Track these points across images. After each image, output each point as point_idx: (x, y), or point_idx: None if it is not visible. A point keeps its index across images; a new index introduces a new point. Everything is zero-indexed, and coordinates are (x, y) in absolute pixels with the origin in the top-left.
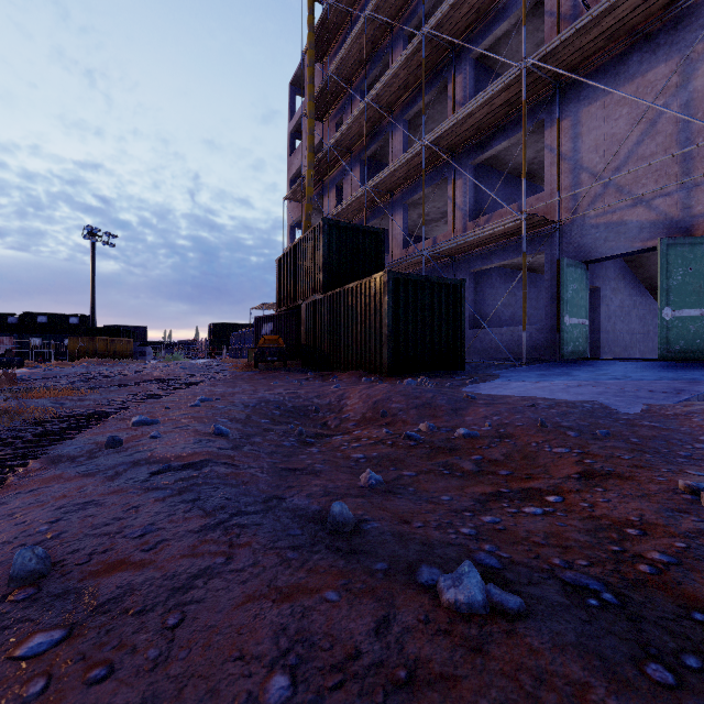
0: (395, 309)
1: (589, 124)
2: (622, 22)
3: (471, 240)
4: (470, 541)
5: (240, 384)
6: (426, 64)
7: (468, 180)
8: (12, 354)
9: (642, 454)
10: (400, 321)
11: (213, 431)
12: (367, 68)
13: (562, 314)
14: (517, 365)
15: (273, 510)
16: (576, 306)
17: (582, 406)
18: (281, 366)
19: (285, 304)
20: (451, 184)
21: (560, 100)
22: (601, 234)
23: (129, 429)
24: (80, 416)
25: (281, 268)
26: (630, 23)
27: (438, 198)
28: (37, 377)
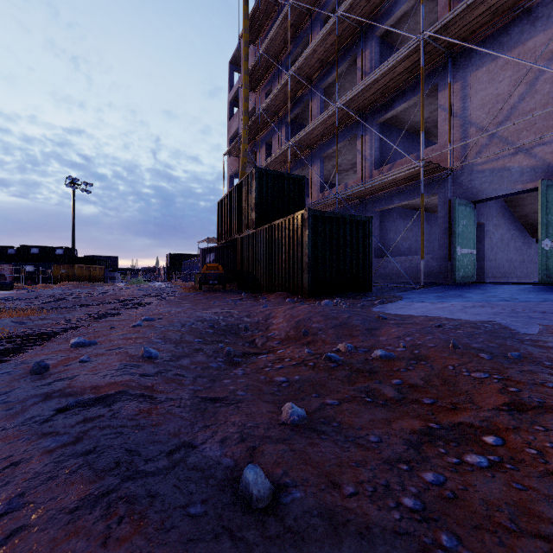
0: (314, 241)
1: (476, 87)
2: None
3: (376, 184)
4: (419, 526)
5: (184, 304)
6: (339, 41)
7: (373, 136)
8: (11, 278)
9: None
10: (319, 251)
11: (142, 355)
12: (291, 48)
13: (454, 245)
14: (416, 288)
15: (176, 469)
16: (466, 238)
17: (484, 326)
18: (220, 288)
19: (224, 238)
20: (360, 139)
21: (451, 67)
22: (486, 178)
23: (65, 351)
24: (29, 336)
25: (221, 209)
26: None
27: (348, 152)
28: (19, 298)
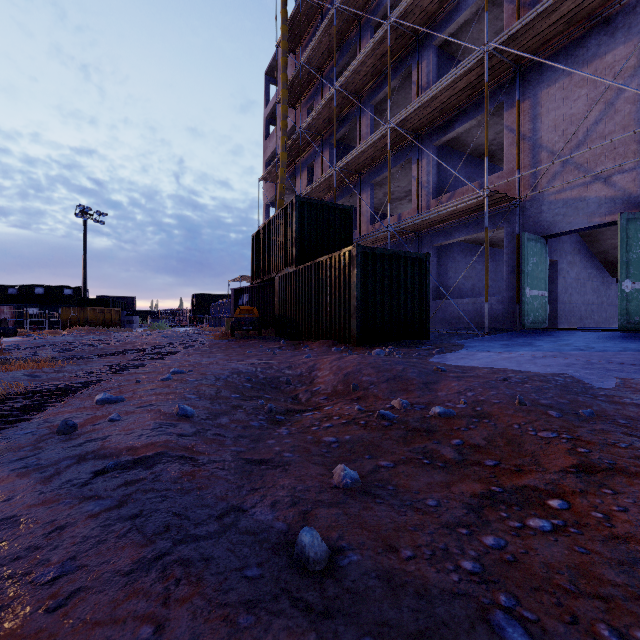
0: (363, 282)
1: (548, 105)
2: (581, 6)
3: (434, 216)
4: (478, 587)
5: (215, 353)
6: (391, 52)
7: (431, 161)
8: (12, 323)
9: (638, 441)
10: (369, 293)
11: (177, 412)
12: (337, 58)
13: (523, 286)
14: (479, 335)
15: (228, 533)
16: (536, 278)
17: (554, 380)
18: (255, 335)
19: (260, 276)
20: (415, 164)
21: (520, 83)
22: (560, 210)
23: (91, 408)
24: (47, 391)
25: (256, 244)
26: (590, 7)
27: (402, 178)
28: (25, 346)
